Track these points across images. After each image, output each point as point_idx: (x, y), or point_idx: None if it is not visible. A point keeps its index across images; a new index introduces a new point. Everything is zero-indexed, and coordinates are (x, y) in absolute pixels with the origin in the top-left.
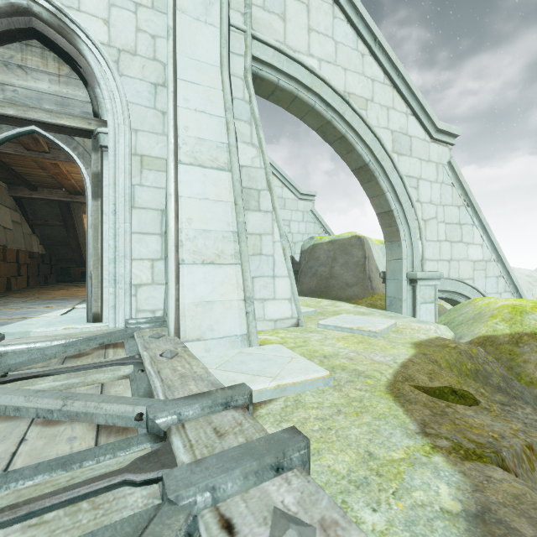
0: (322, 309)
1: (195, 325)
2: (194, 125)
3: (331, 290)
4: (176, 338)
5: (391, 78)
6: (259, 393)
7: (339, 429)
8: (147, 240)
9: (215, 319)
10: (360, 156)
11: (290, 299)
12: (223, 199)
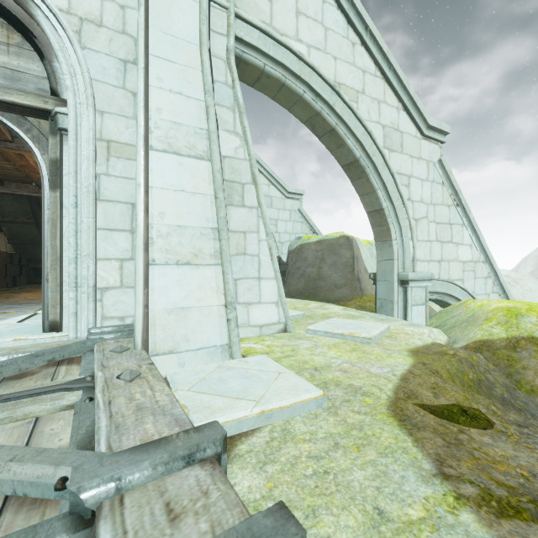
0: (311, 312)
1: (168, 336)
2: (168, 107)
3: (320, 292)
4: (143, 352)
5: (382, 70)
6: (239, 422)
7: (338, 472)
8: (115, 237)
9: (191, 328)
10: (350, 151)
11: (277, 302)
12: (202, 191)
